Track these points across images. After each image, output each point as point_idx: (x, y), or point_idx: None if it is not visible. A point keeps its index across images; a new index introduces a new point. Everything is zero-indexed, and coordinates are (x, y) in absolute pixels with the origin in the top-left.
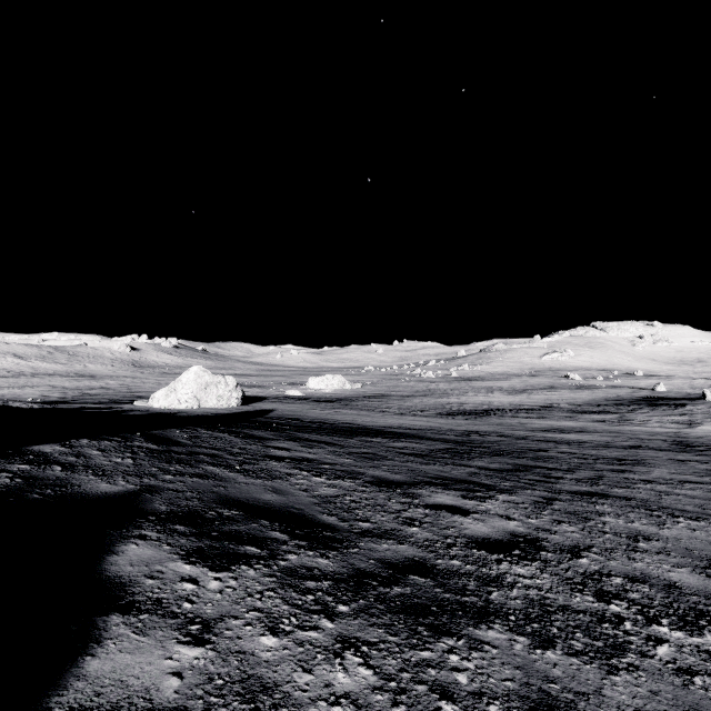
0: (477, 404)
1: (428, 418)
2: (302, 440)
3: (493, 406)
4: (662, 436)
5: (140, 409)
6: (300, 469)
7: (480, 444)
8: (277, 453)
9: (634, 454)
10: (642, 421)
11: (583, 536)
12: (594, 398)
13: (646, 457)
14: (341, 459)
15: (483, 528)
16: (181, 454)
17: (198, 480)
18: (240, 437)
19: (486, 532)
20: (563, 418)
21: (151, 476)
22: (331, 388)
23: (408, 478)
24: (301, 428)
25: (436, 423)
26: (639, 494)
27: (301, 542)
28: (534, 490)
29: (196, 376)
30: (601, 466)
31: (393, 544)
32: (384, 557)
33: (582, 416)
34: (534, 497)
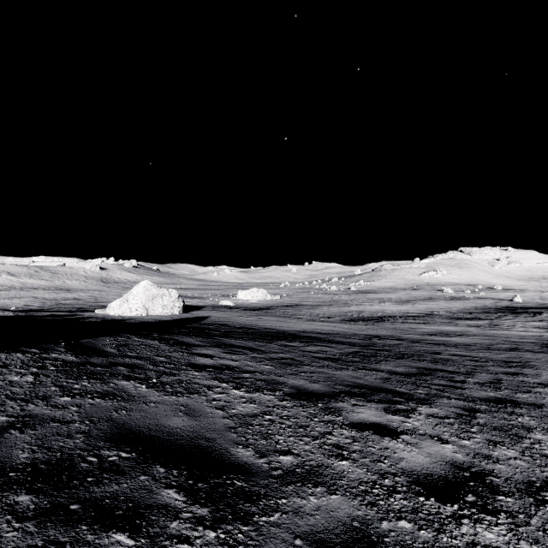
0: (372, 312)
1: (334, 323)
2: (227, 346)
3: (386, 313)
4: (530, 339)
5: (98, 316)
6: (220, 380)
7: (382, 348)
8: (200, 361)
9: (517, 357)
10: (509, 326)
11: (529, 463)
12: (466, 307)
13: (527, 359)
14: (262, 366)
15: (420, 457)
16: (97, 367)
17: (99, 402)
18: (169, 344)
19: (424, 464)
20: (444, 323)
21: (42, 399)
22: (256, 299)
23: (327, 387)
24: (229, 333)
25: (341, 328)
26: (544, 400)
27: (201, 509)
28: (449, 398)
29: (144, 289)
30: (494, 368)
31: (323, 496)
32: (315, 527)
33: (459, 321)
34: (454, 408)
